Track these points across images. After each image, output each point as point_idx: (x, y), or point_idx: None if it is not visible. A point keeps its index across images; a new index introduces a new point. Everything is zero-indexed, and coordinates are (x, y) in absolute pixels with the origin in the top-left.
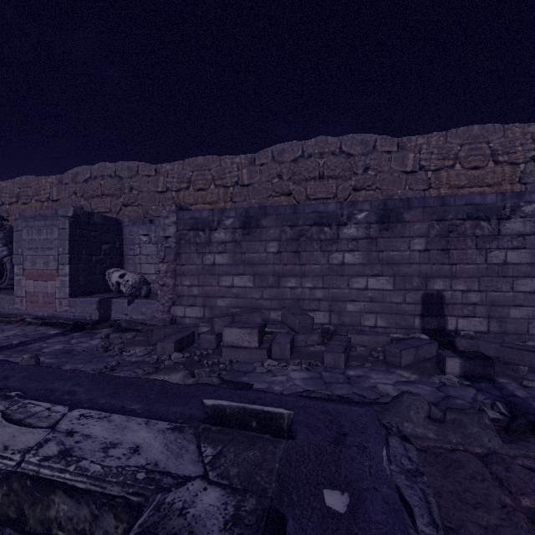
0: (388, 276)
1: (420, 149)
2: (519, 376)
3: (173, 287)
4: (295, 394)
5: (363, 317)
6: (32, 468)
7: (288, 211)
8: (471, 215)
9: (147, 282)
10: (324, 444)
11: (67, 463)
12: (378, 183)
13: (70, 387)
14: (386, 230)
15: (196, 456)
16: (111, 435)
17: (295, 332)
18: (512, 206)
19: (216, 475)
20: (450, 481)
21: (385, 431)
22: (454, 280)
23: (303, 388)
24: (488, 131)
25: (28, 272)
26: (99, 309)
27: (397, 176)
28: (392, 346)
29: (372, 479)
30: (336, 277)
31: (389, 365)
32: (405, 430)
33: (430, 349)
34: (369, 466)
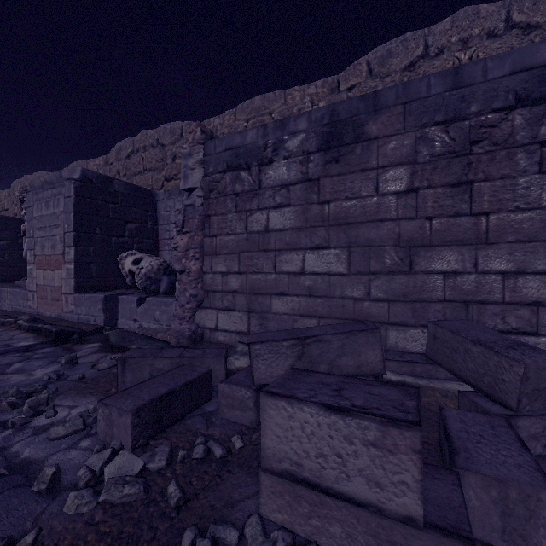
0: None
1: None
2: None
3: (198, 275)
4: None
5: None
6: None
7: (437, 88)
8: None
9: (173, 271)
10: None
11: None
12: None
13: None
14: None
15: None
16: None
17: (498, 402)
18: None
19: None
20: None
21: None
22: None
23: None
24: None
25: (38, 260)
26: (104, 311)
27: None
28: None
29: None
30: None
31: None
32: None
33: None
34: None
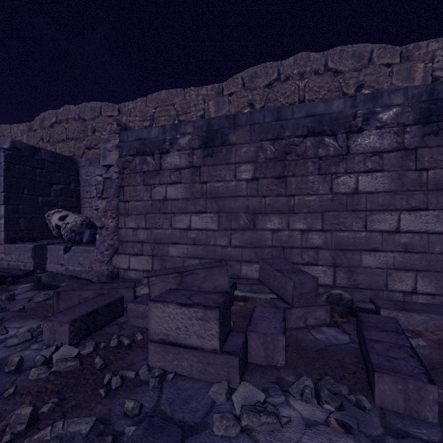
0: (438, 209)
1: (433, 56)
2: None
3: (114, 230)
4: None
5: (391, 276)
6: None
7: (268, 118)
8: None
9: (94, 225)
10: None
11: None
12: None
13: None
14: (434, 134)
15: None
16: None
17: (285, 302)
18: None
19: None
20: None
21: None
22: None
23: None
24: None
25: None
26: (33, 258)
27: None
28: None
29: None
30: (344, 214)
31: None
32: None
33: None
34: None
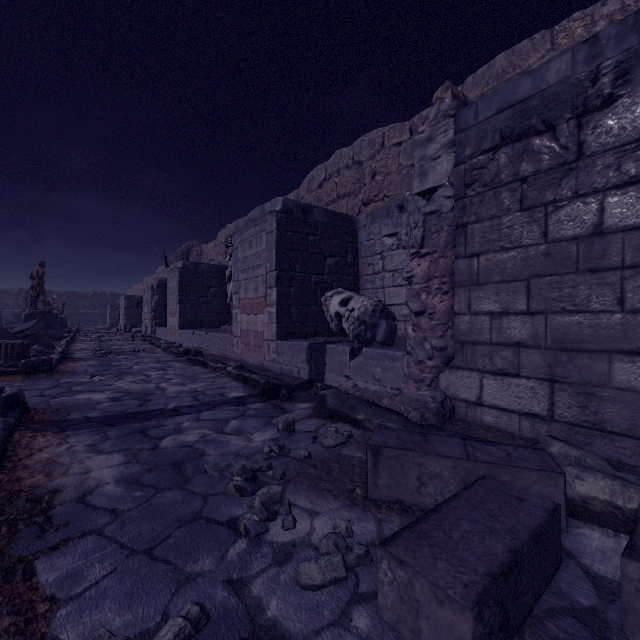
0: None
1: None
2: None
3: (445, 317)
4: None
5: None
6: None
7: None
8: None
9: (389, 313)
10: None
11: None
12: None
13: None
14: None
15: None
16: None
17: None
18: None
19: None
20: None
21: None
22: None
23: None
24: None
25: (242, 304)
26: (308, 362)
27: None
28: None
29: None
30: None
31: None
32: None
33: None
34: None
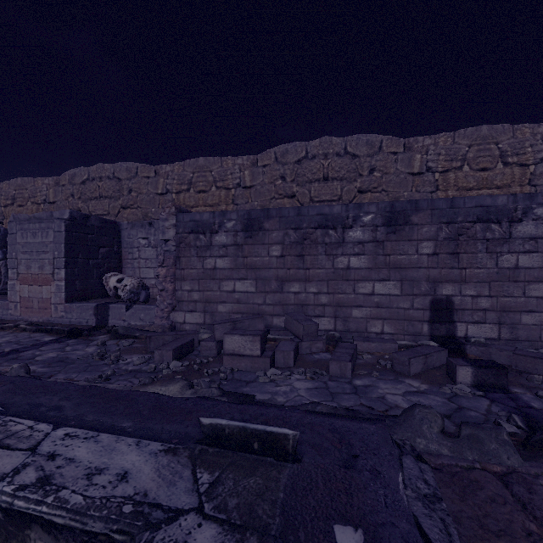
0: (395, 280)
1: (427, 150)
2: (533, 386)
3: (172, 292)
4: (300, 406)
5: (369, 323)
6: (5, 499)
7: (292, 214)
8: (481, 217)
9: (146, 286)
10: (333, 468)
11: (45, 493)
12: (384, 185)
13: (57, 401)
14: (393, 233)
15: (191, 484)
16: (97, 459)
17: (299, 339)
18: (524, 208)
19: (213, 507)
20: (468, 505)
21: (398, 450)
22: (463, 285)
23: (307, 399)
24: (497, 132)
25: (22, 277)
26: (95, 315)
27: (403, 178)
28: (400, 354)
29: (388, 511)
30: (341, 282)
31: (397, 374)
32: (417, 447)
33: (439, 357)
34: (385, 494)
